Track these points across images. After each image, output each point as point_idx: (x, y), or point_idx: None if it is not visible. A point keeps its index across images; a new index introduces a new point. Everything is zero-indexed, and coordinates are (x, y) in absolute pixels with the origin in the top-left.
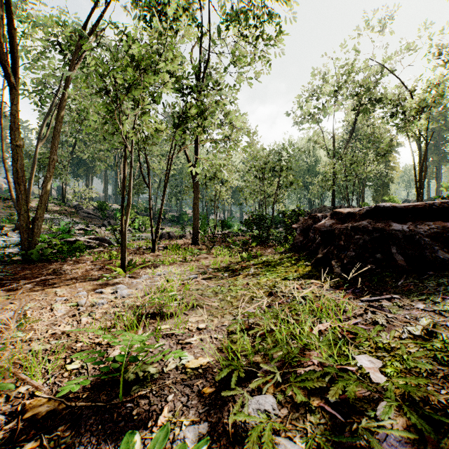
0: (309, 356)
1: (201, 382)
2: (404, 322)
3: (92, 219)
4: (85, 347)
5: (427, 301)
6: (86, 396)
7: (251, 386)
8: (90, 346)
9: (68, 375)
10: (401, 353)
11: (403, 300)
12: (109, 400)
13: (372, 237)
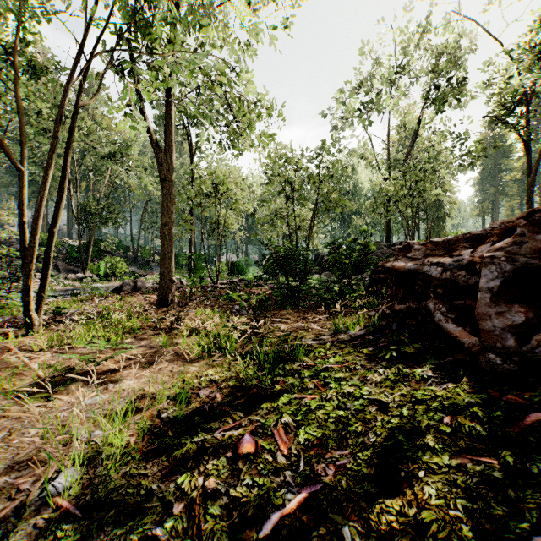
0: None
1: None
2: None
3: None
4: None
5: None
6: None
7: None
8: None
9: None
10: None
11: None
12: None
13: None
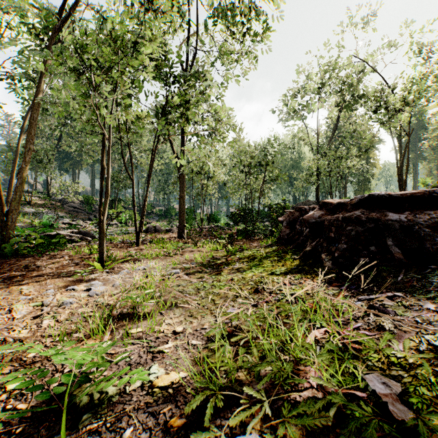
0: (304, 374)
1: (170, 407)
2: (415, 327)
3: (78, 213)
4: (38, 358)
5: (437, 300)
6: (21, 430)
7: (231, 422)
8: (45, 357)
9: (6, 398)
10: (424, 372)
11: (407, 299)
12: (49, 436)
13: (366, 228)
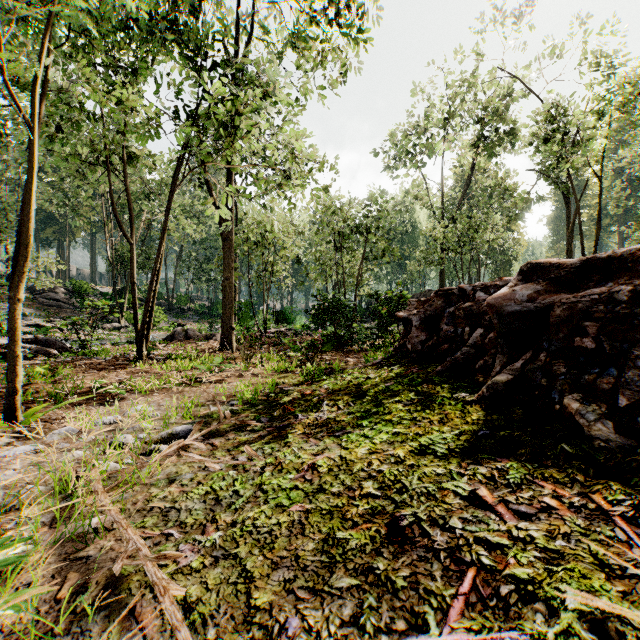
0: None
1: None
2: None
3: (62, 309)
4: None
5: None
6: None
7: None
8: None
9: None
10: None
11: None
12: None
13: None
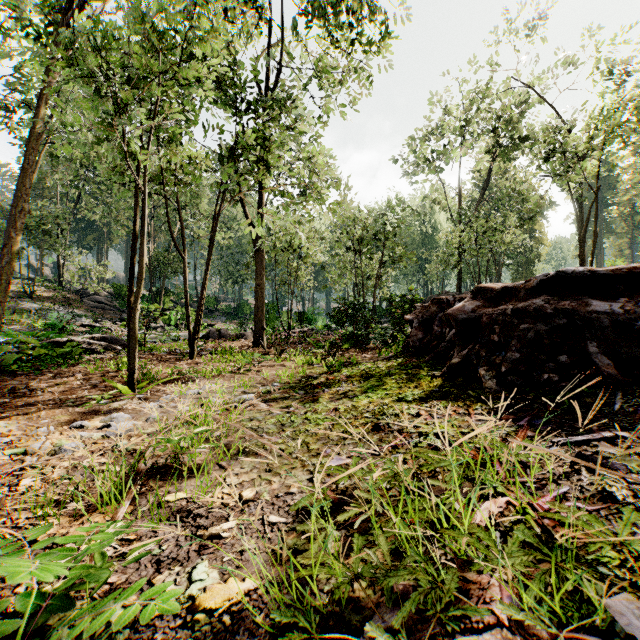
0: (480, 592)
1: None
2: None
3: (105, 310)
4: None
5: None
6: None
7: None
8: None
9: None
10: None
11: (639, 443)
12: None
13: (553, 326)
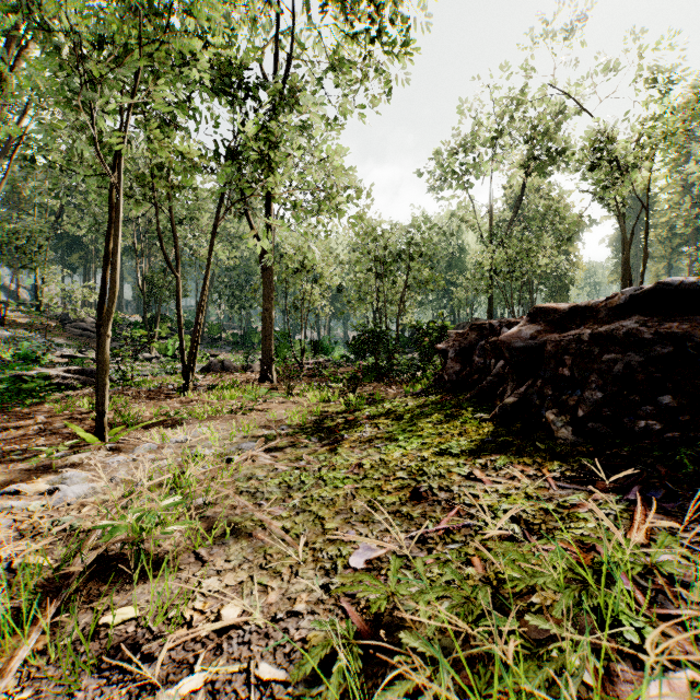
0: None
1: None
2: None
3: (91, 339)
4: None
5: None
6: None
7: None
8: None
9: None
10: None
11: None
12: None
13: (651, 356)
